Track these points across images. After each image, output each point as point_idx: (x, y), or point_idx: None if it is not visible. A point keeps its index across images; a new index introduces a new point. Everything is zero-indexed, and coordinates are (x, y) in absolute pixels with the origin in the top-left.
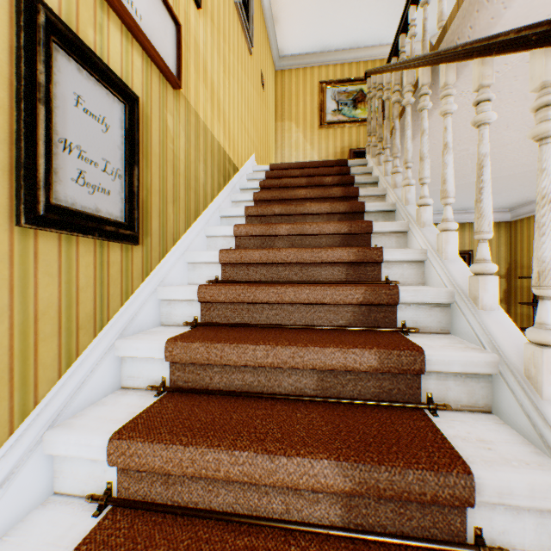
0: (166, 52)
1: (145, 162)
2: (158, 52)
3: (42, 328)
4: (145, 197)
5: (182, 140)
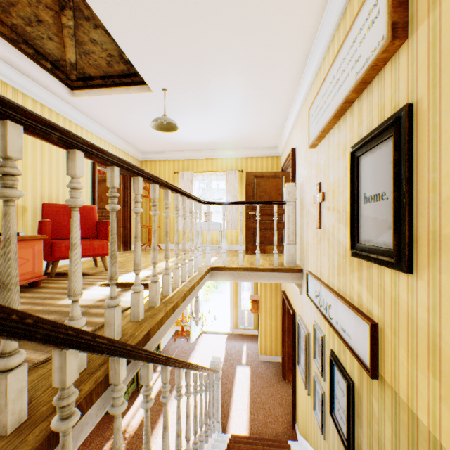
0: (364, 350)
1: (359, 422)
2: (359, 352)
3: (335, 449)
4: (359, 444)
5: (388, 429)
